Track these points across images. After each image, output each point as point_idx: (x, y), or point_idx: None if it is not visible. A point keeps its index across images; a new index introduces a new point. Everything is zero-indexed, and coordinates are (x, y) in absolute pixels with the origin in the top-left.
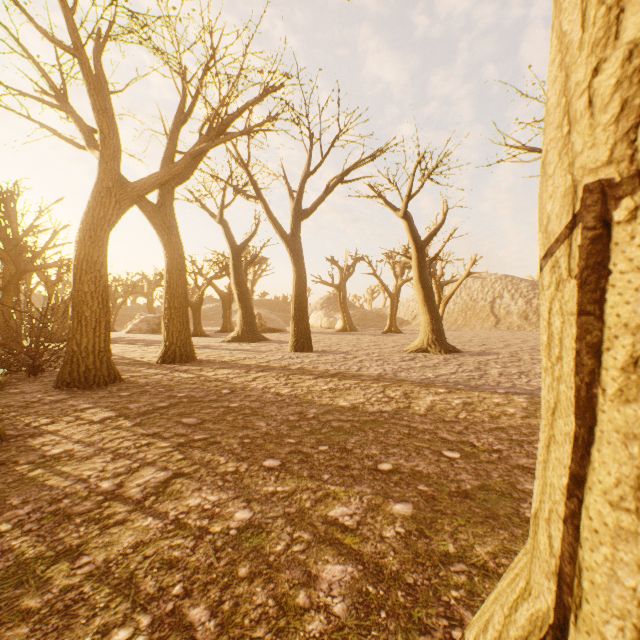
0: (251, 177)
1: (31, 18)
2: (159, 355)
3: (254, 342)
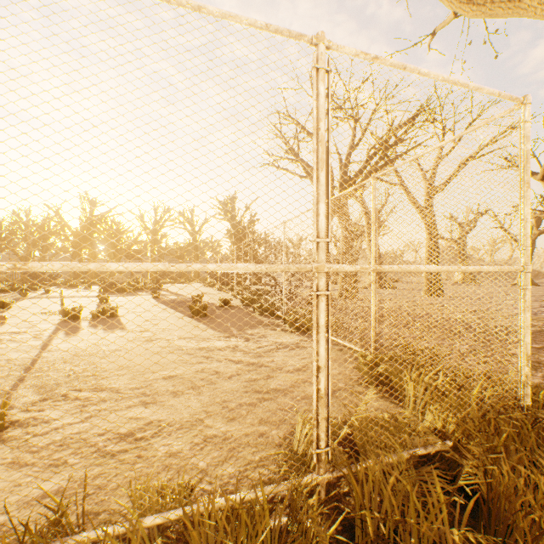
0: (395, 171)
1: (304, 129)
2: (339, 293)
3: (385, 289)
